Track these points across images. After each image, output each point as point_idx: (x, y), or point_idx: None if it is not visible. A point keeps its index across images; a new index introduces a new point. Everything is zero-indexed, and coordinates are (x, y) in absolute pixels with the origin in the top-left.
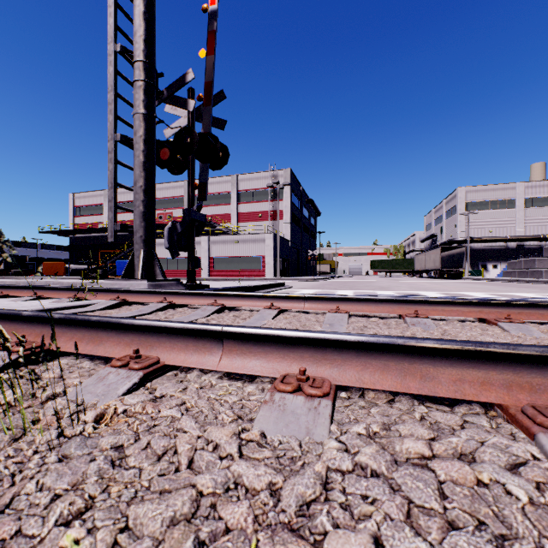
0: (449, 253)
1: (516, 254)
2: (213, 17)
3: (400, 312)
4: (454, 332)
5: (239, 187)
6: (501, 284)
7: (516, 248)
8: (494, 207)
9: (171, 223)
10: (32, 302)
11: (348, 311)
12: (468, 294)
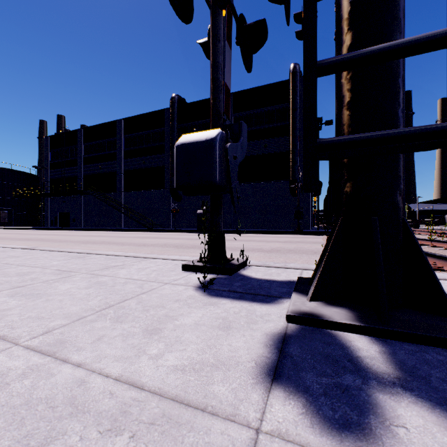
0: None
1: None
2: None
3: None
4: None
5: None
6: None
7: None
8: None
9: None
10: None
11: None
12: None
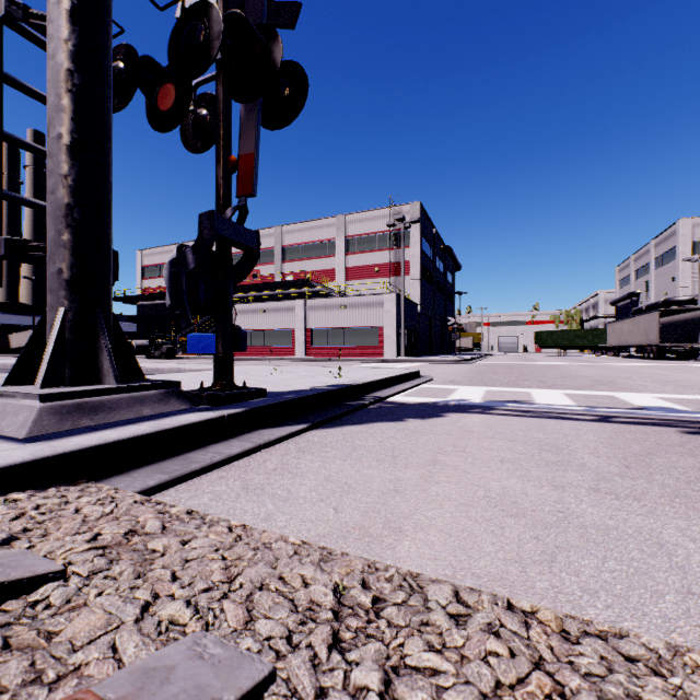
0: (669, 320)
1: None
2: None
3: None
4: None
5: (347, 232)
6: None
7: None
8: None
9: (177, 251)
10: None
11: None
12: None
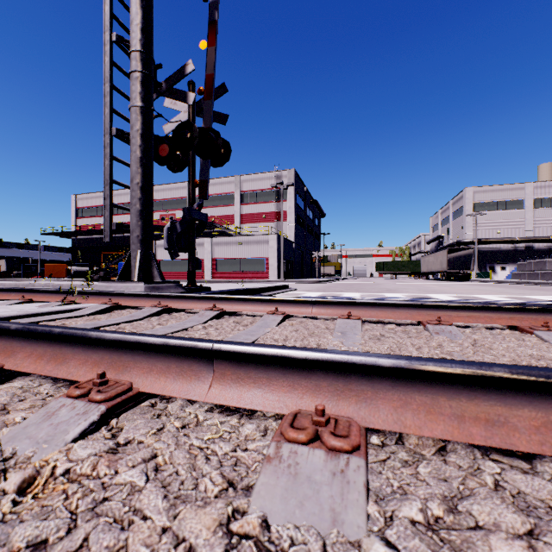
0: (456, 255)
1: (525, 256)
2: (214, 6)
3: (419, 319)
4: (486, 343)
5: (242, 188)
6: (512, 286)
7: (525, 250)
8: (502, 208)
9: (170, 223)
10: (17, 306)
11: (360, 317)
12: (481, 296)
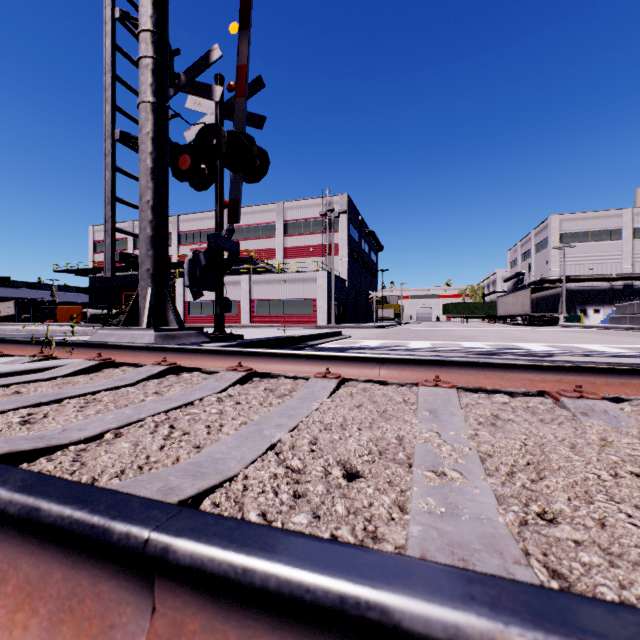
0: (540, 295)
1: (623, 296)
2: None
3: (545, 387)
4: None
5: (286, 217)
6: (613, 333)
7: (623, 289)
8: (595, 239)
9: (193, 254)
10: None
11: (453, 383)
12: (584, 346)
